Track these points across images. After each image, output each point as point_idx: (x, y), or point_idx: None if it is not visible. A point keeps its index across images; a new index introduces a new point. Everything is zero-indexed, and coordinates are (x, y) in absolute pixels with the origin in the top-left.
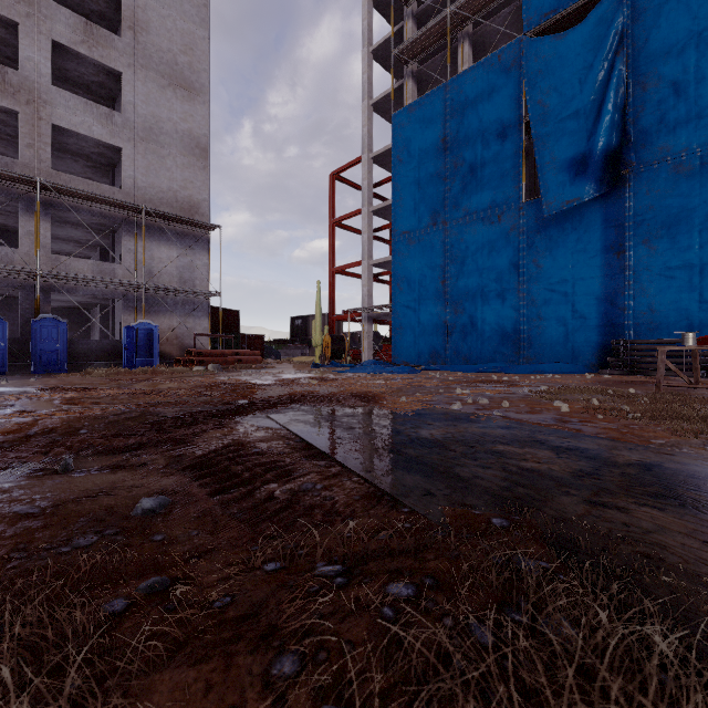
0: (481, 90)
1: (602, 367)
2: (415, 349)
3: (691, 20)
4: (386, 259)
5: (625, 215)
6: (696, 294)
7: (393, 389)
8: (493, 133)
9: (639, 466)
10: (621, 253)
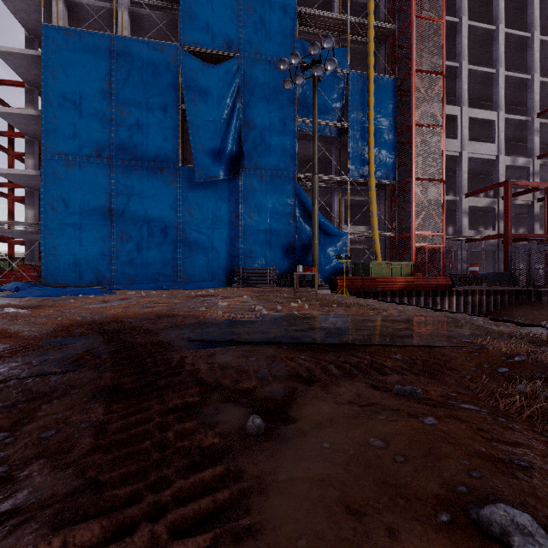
0: (147, 63)
1: (228, 283)
2: (75, 270)
3: (267, 103)
4: (24, 172)
5: (240, 194)
6: (269, 245)
7: (164, 308)
8: (157, 103)
9: (410, 320)
10: (238, 216)
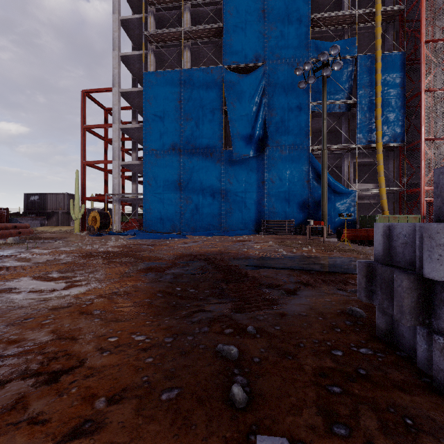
0: (202, 83)
1: (256, 231)
2: (160, 222)
3: (286, 95)
4: (133, 162)
5: (265, 166)
6: (287, 202)
7: (222, 248)
8: (208, 109)
9: None
10: (263, 182)
